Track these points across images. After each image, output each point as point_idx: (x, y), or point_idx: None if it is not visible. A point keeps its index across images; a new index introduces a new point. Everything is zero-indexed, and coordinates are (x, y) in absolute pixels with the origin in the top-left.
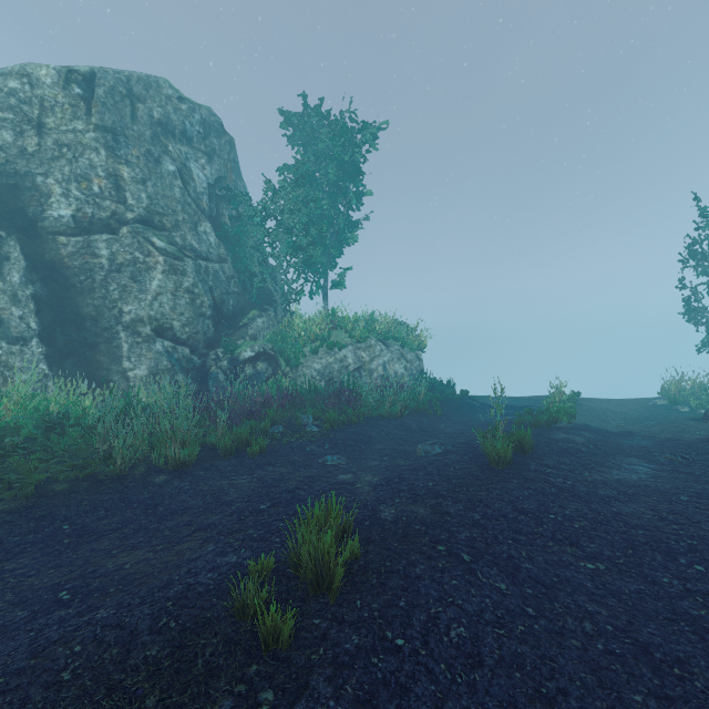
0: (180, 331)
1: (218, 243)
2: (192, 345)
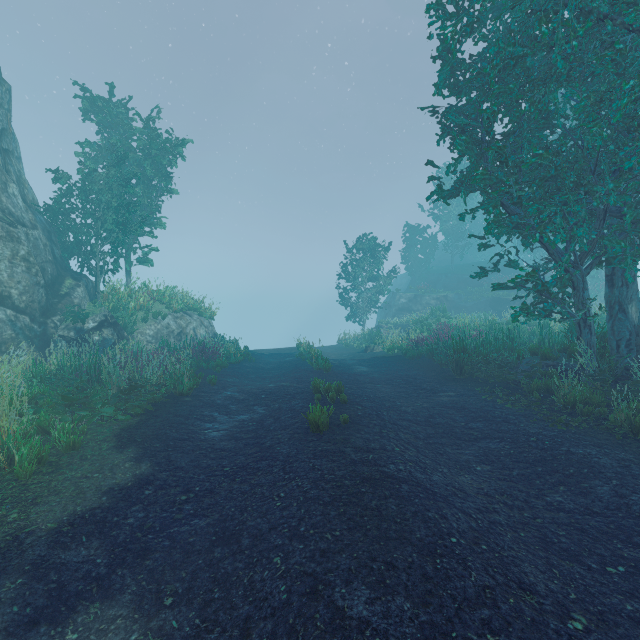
0: (17, 300)
1: (25, 207)
2: (30, 313)
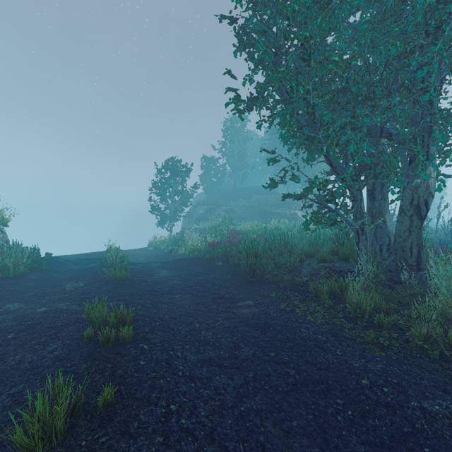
0: None
1: None
2: None
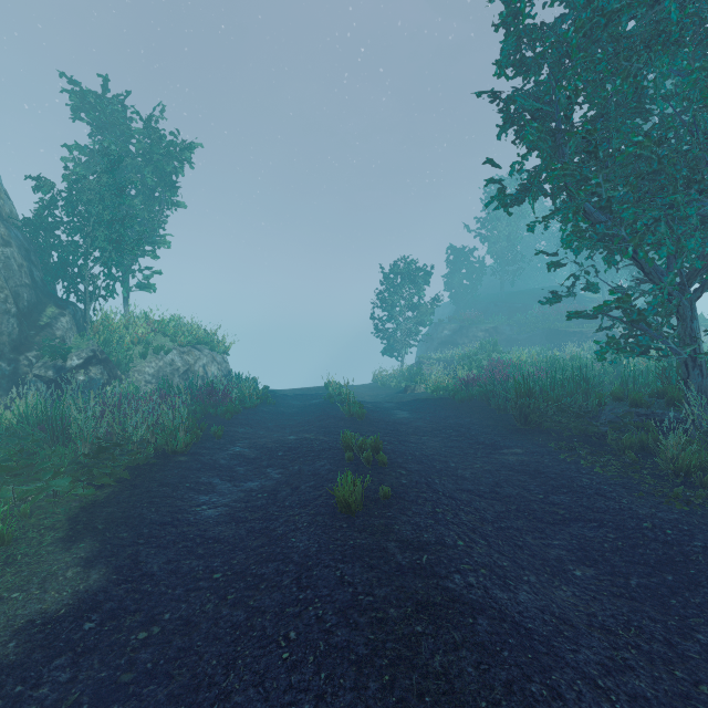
0: None
1: None
2: None
